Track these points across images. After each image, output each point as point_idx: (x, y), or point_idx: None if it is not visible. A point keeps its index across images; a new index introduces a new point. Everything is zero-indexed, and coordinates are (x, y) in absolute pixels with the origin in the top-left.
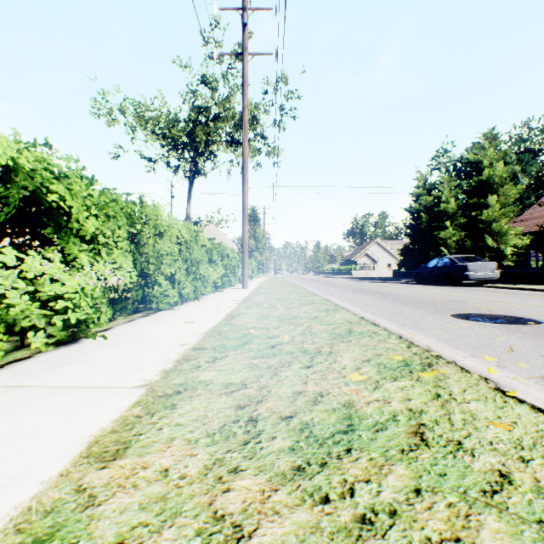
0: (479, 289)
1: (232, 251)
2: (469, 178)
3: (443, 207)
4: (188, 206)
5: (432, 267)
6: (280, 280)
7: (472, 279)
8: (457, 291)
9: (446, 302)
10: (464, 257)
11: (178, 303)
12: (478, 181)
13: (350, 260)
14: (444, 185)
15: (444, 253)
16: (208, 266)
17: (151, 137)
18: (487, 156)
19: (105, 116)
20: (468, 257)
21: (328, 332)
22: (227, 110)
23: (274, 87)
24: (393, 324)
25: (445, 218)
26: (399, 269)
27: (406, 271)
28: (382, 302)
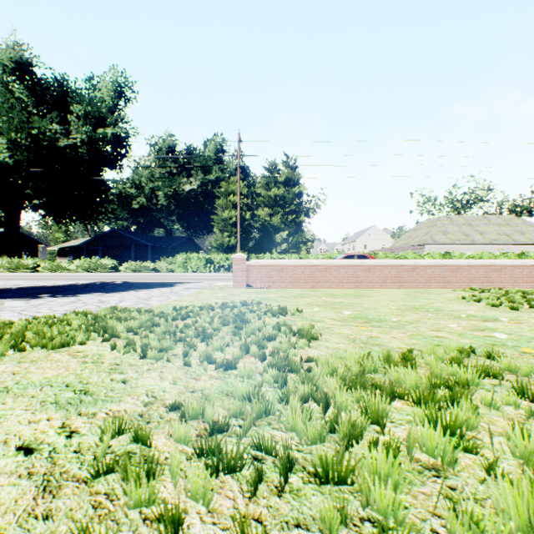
0: None
1: None
2: None
3: None
4: None
5: None
6: None
7: None
8: None
9: None
10: None
11: None
12: None
13: None
14: None
15: None
16: None
17: None
18: None
19: None
20: None
21: None
22: None
23: None
24: None
25: None
26: None
27: None
28: None
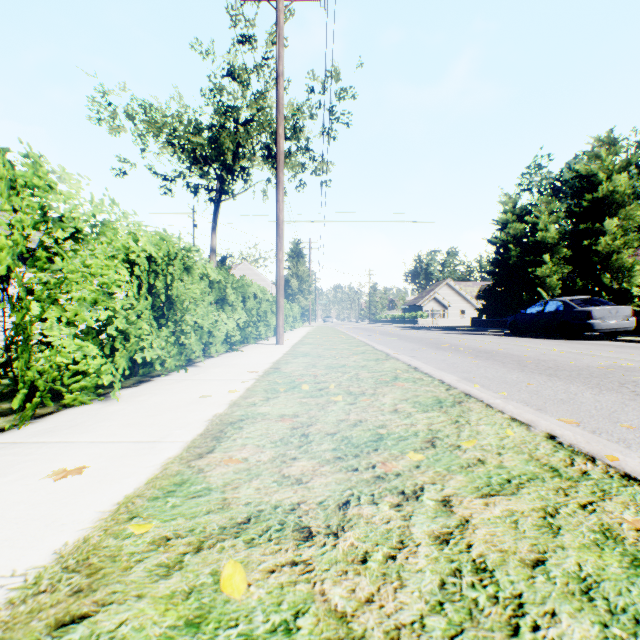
0: (616, 344)
1: (262, 289)
2: (579, 197)
3: (540, 237)
4: (212, 237)
5: (536, 313)
6: (331, 330)
7: (598, 329)
8: (594, 349)
9: (618, 371)
10: (584, 300)
11: (143, 377)
12: (591, 200)
13: (415, 305)
14: (541, 208)
15: (542, 296)
16: (211, 310)
17: (168, 150)
18: (604, 167)
19: (108, 122)
20: (590, 299)
21: (565, 584)
22: (261, 109)
23: (322, 84)
24: (623, 449)
25: (543, 251)
26: (479, 316)
27: (490, 319)
28: (506, 371)
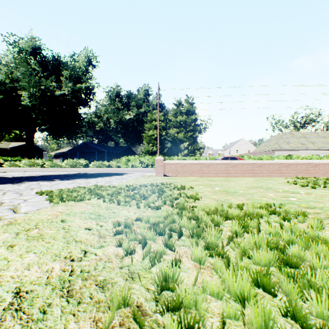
0: None
1: None
2: None
3: None
4: None
5: None
6: None
7: None
8: None
9: None
10: None
11: None
12: None
13: None
14: None
15: None
16: None
17: None
18: None
19: None
20: None
21: None
22: None
23: None
24: None
25: None
26: None
27: None
28: None
